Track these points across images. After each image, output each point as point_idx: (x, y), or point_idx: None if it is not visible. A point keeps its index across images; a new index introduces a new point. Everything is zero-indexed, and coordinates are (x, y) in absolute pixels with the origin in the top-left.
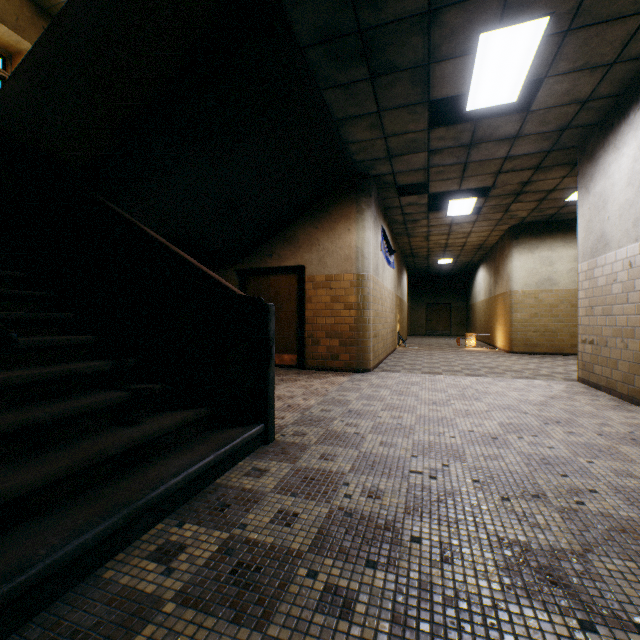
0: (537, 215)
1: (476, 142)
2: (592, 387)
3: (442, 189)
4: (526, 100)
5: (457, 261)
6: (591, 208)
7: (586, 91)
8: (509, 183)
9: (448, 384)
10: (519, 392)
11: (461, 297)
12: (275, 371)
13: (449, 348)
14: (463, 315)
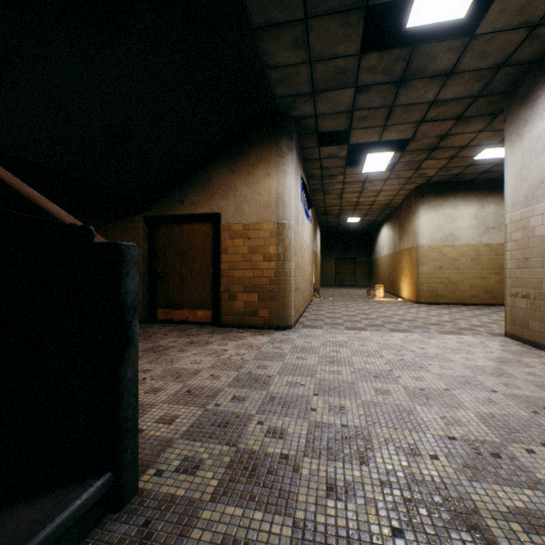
0: (443, 174)
1: (408, 78)
2: (527, 344)
3: (363, 139)
4: (464, 30)
5: (364, 220)
6: (526, 154)
7: (542, 9)
8: (428, 135)
9: (379, 344)
10: (460, 354)
11: (365, 252)
12: (186, 330)
13: (360, 299)
14: (367, 268)
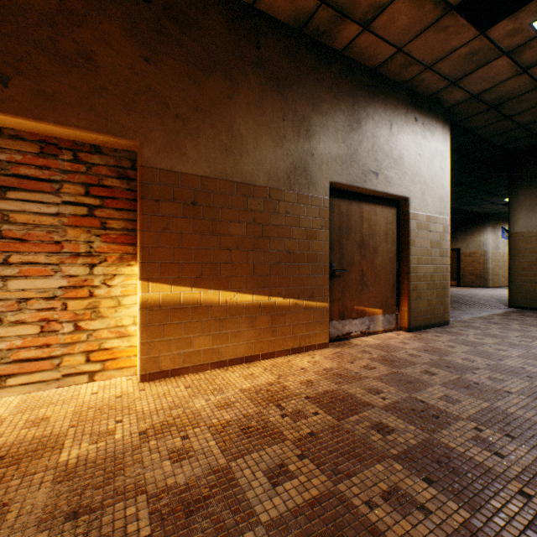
0: None
1: None
2: None
3: None
4: None
5: None
6: None
7: None
8: None
9: None
10: None
11: None
12: None
13: None
14: None
